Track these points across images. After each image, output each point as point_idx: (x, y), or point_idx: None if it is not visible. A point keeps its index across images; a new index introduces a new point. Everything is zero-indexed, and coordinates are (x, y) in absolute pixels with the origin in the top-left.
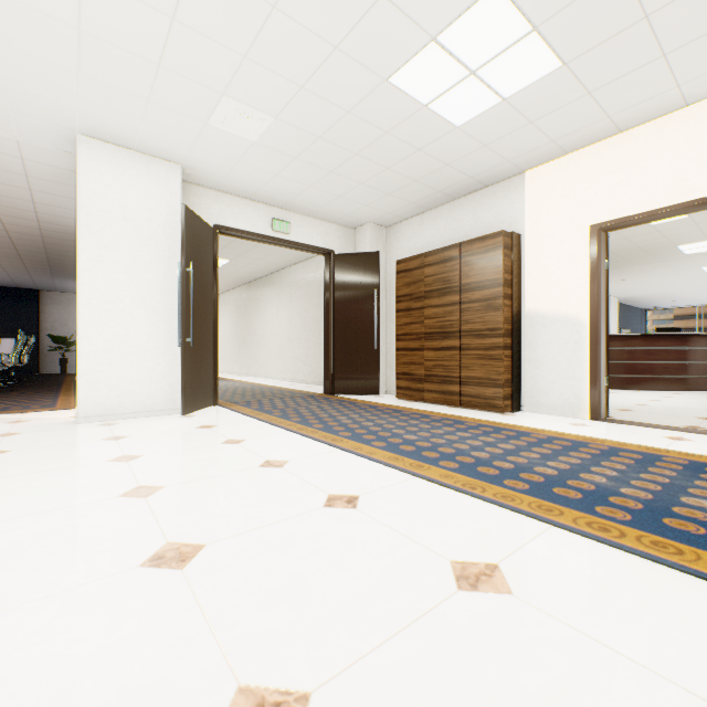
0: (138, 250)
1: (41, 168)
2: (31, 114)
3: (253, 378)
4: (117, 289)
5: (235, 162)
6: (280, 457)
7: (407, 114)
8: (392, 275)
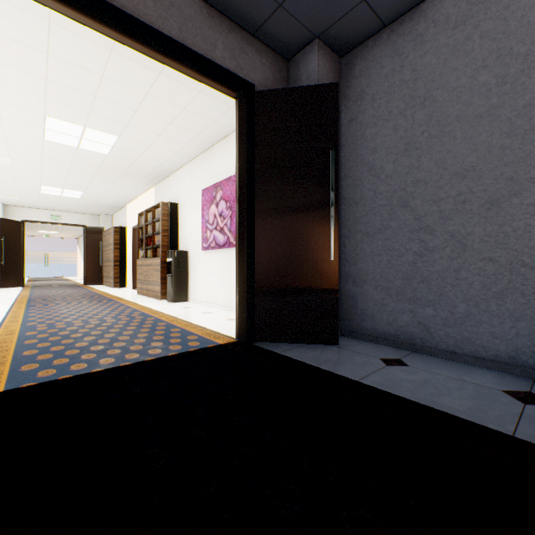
0: None
1: None
2: None
3: None
4: None
5: (20, 202)
6: None
7: (59, 196)
8: None
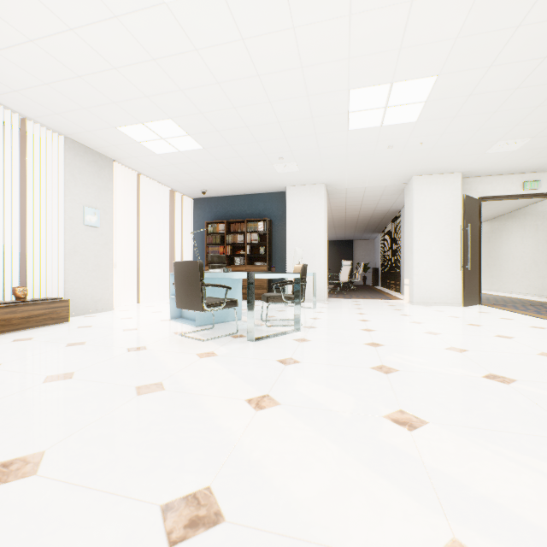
0: (438, 222)
1: (389, 191)
2: (397, 176)
3: (496, 292)
4: (428, 243)
5: (497, 162)
6: (540, 326)
7: None
8: None
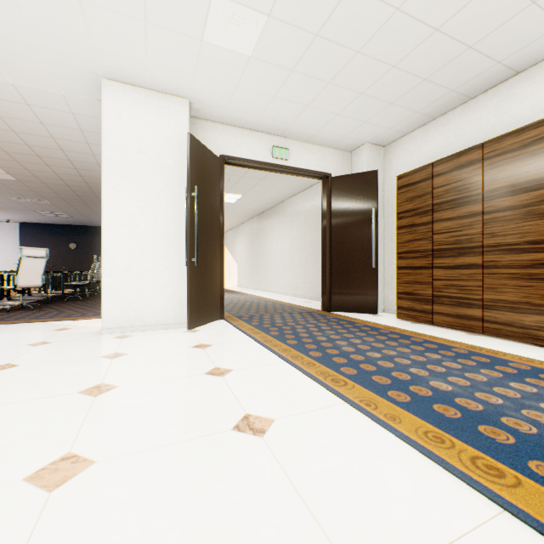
0: (151, 178)
1: (88, 121)
2: (62, 62)
3: (261, 292)
4: (134, 215)
5: (235, 88)
6: (263, 410)
7: None
8: (390, 193)
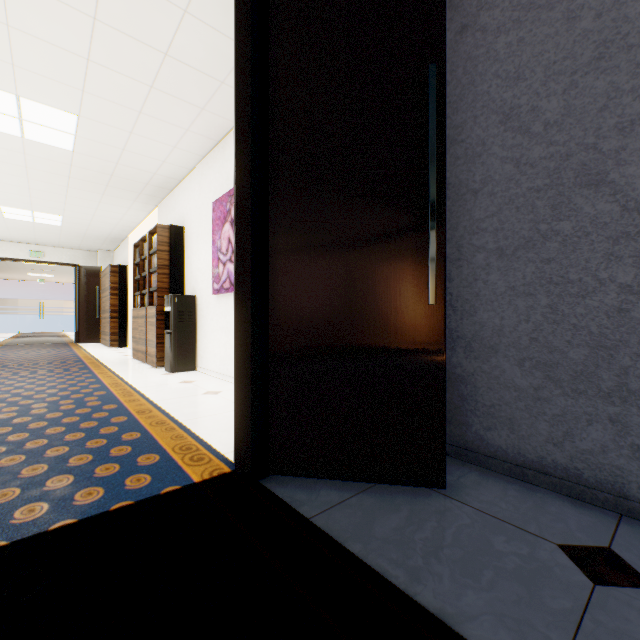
0: None
1: None
2: None
3: None
4: None
5: None
6: None
7: (32, 223)
8: None
